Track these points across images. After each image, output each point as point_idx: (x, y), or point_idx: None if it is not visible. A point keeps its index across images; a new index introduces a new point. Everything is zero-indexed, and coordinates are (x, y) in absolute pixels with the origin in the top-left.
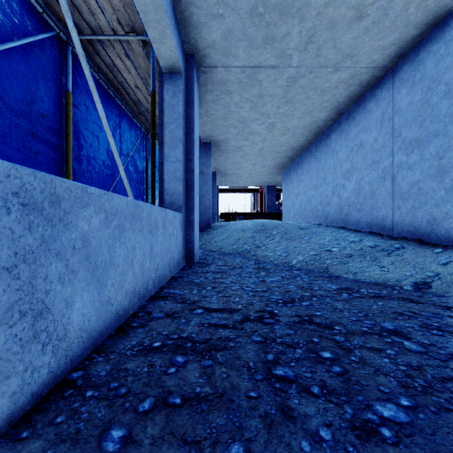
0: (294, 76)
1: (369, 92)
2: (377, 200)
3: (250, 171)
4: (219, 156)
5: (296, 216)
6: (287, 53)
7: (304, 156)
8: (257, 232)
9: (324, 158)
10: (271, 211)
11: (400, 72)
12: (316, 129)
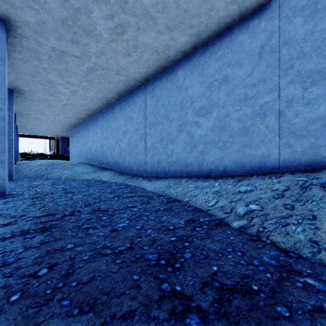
0: (65, 104)
1: (98, 114)
2: (100, 154)
3: (46, 129)
4: (22, 119)
5: (76, 158)
6: (60, 99)
7: (79, 128)
8: (49, 166)
9: (87, 132)
10: (64, 154)
11: (104, 113)
12: (82, 119)
